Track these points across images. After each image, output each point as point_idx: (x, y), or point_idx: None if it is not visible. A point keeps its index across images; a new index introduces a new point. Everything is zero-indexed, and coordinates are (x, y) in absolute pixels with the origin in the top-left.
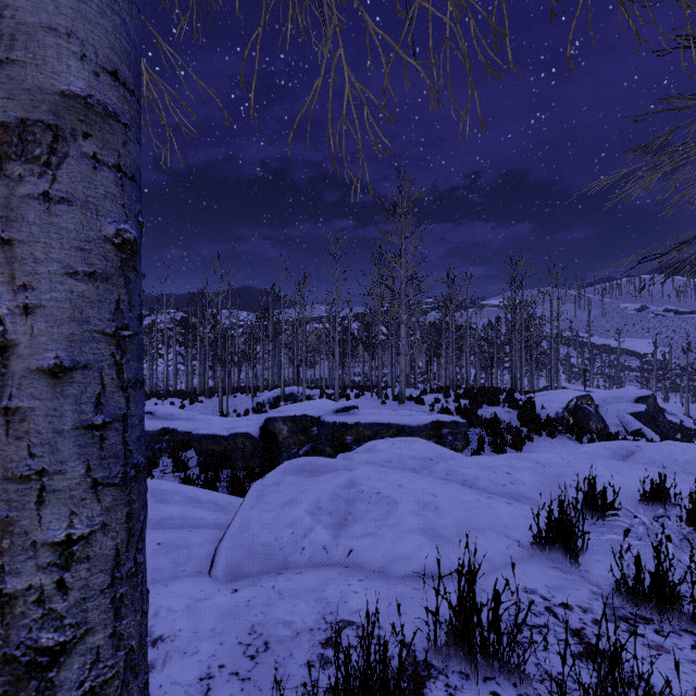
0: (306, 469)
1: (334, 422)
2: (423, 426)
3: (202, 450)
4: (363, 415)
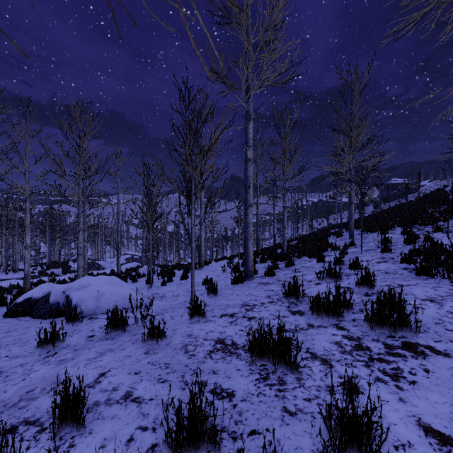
0: None
1: None
2: (22, 278)
3: None
4: None
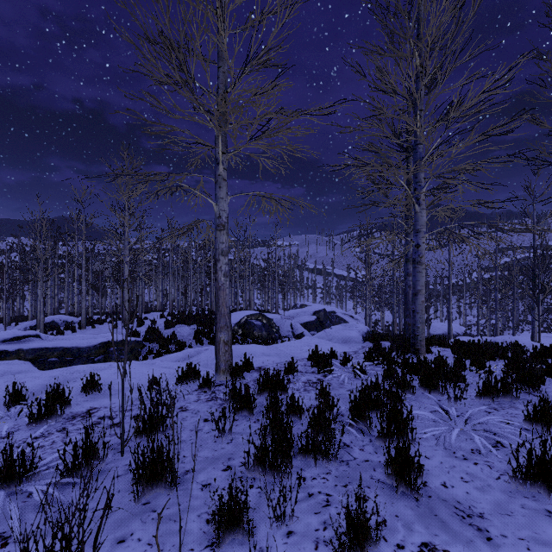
0: None
1: None
2: (93, 347)
3: None
4: (32, 343)
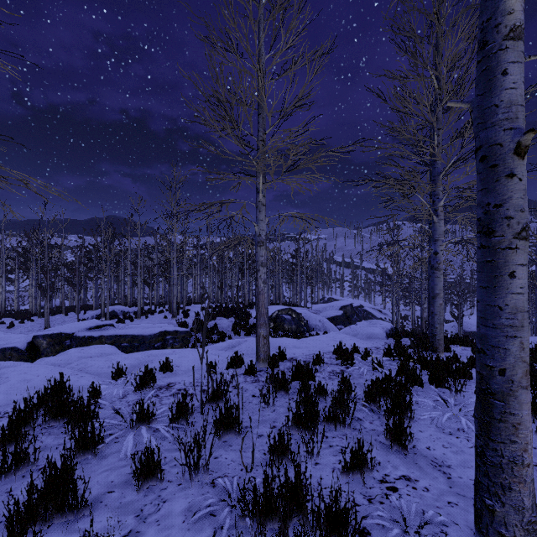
0: None
1: (84, 336)
2: (154, 335)
3: None
4: (109, 330)
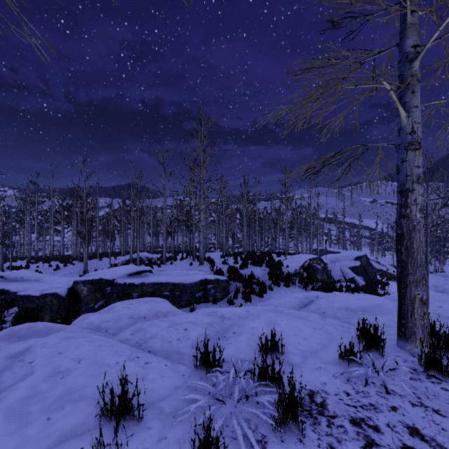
0: (19, 334)
1: (124, 283)
2: (194, 283)
3: (19, 307)
4: (150, 277)
